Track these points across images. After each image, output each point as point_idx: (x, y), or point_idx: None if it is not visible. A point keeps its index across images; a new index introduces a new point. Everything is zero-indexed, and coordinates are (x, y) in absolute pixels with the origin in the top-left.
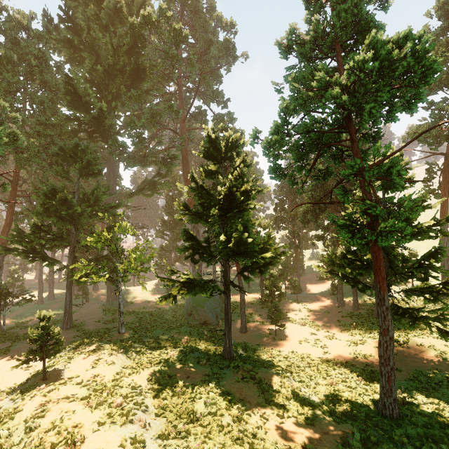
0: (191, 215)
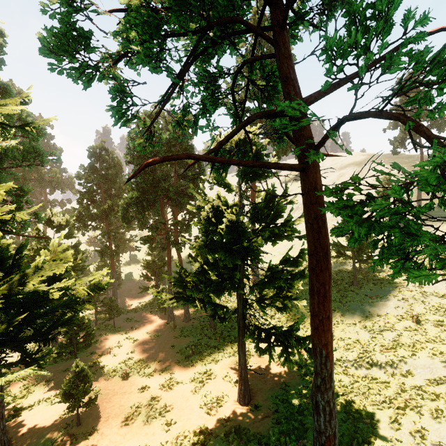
0: None
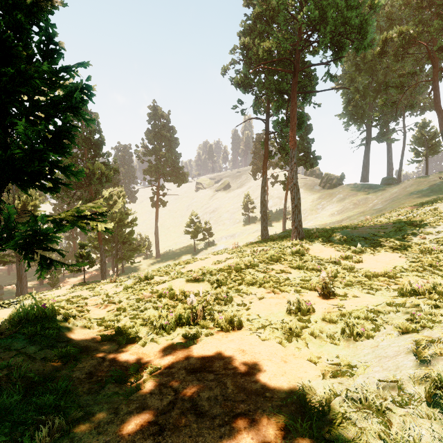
0: None
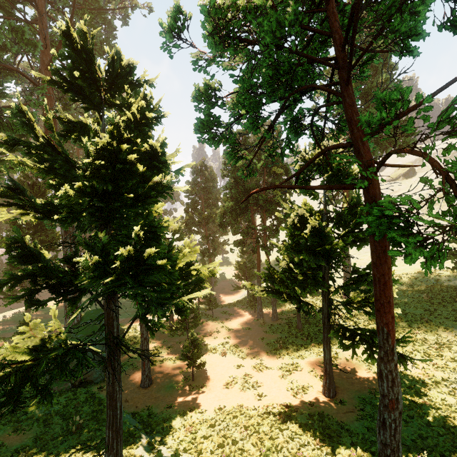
0: (28, 206)
